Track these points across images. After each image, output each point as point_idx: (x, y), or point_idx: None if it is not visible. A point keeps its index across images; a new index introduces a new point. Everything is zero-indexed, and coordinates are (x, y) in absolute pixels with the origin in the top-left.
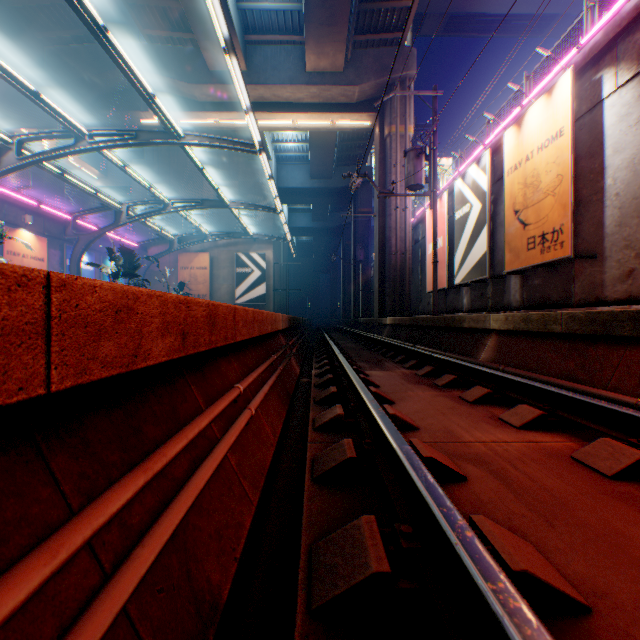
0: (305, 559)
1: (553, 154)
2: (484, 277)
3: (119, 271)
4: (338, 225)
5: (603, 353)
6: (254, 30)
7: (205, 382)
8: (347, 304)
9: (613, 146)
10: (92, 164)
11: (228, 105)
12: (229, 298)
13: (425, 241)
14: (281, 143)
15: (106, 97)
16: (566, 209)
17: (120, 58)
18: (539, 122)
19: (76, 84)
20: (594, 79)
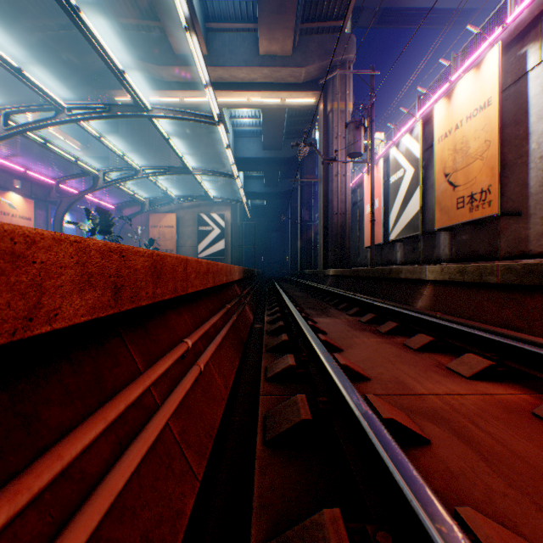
0: None
1: (481, 122)
2: (416, 233)
3: (95, 229)
4: (287, 190)
5: (541, 303)
6: (214, 19)
7: (147, 339)
8: (294, 258)
9: (537, 114)
10: (75, 137)
11: (191, 85)
12: (193, 252)
13: (363, 203)
14: (238, 119)
15: (85, 77)
16: (494, 171)
17: (92, 37)
18: (468, 94)
19: (59, 66)
20: (519, 54)
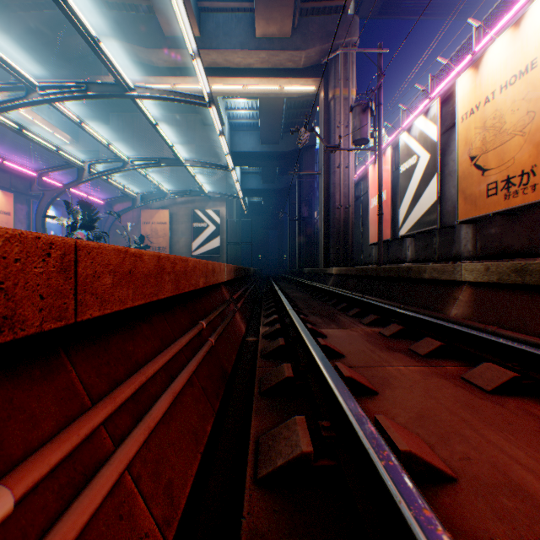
0: None
1: (522, 90)
2: (433, 227)
3: (76, 223)
4: (285, 187)
5: None
6: None
7: None
8: (293, 256)
9: None
10: (63, 129)
11: (183, 70)
12: (187, 250)
13: (366, 197)
14: (234, 110)
15: (69, 62)
16: None
17: None
18: (503, 59)
19: (40, 48)
20: None
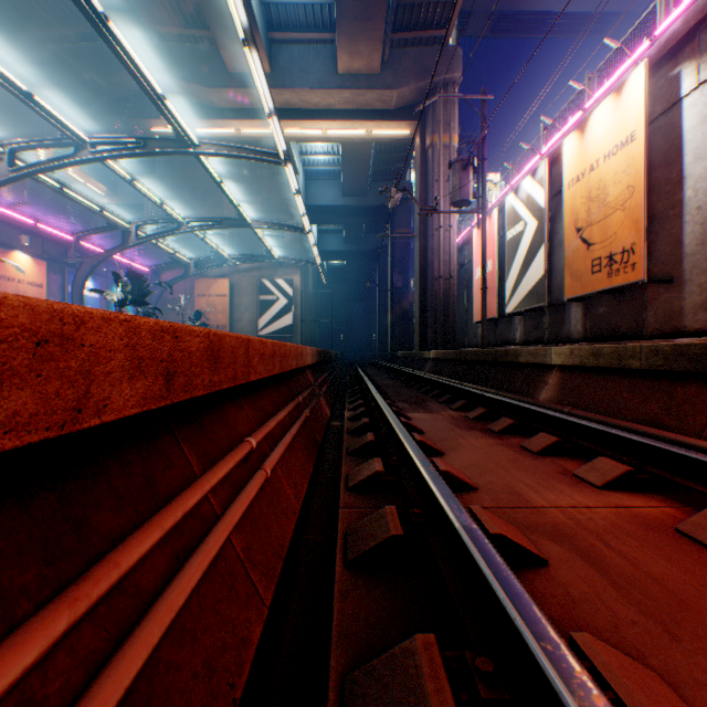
0: (335, 701)
1: (623, 162)
2: (540, 305)
3: (126, 298)
4: (373, 248)
5: (695, 394)
6: (279, 27)
7: (203, 437)
8: (383, 336)
9: (694, 152)
10: (98, 179)
11: (250, 112)
12: (252, 329)
13: (472, 265)
14: (310, 156)
15: (113, 103)
16: (638, 225)
17: (124, 52)
18: (606, 126)
19: (79, 88)
20: (671, 75)
